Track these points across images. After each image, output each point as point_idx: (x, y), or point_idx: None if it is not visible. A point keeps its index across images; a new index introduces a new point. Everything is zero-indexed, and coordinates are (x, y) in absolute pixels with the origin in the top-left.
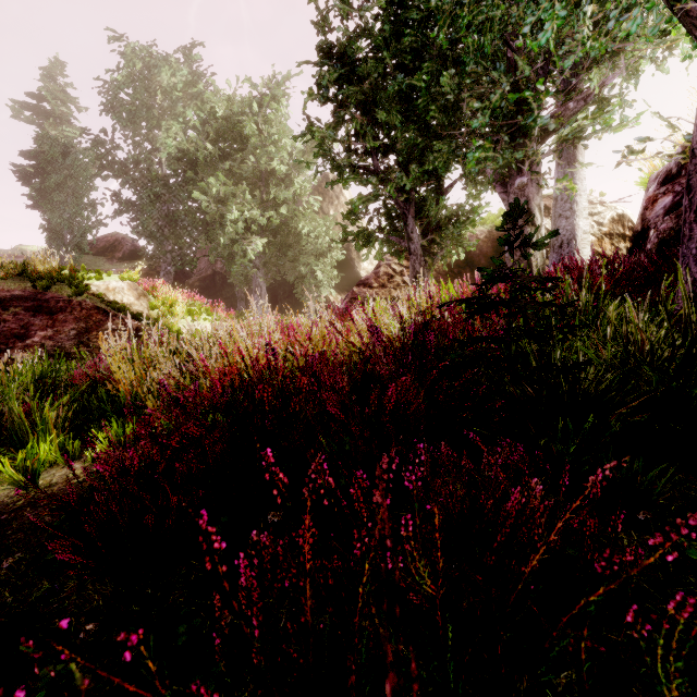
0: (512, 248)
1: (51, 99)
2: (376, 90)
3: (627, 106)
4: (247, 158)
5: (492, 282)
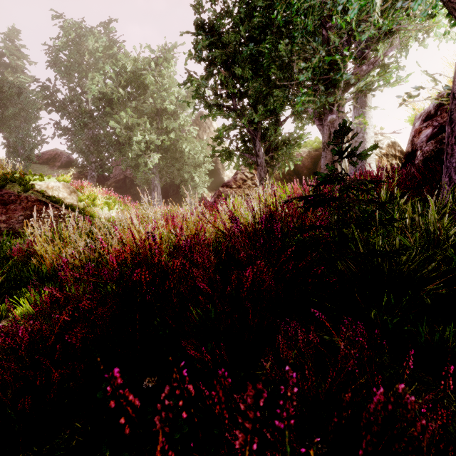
0: (341, 158)
1: (9, 55)
2: (234, 54)
3: (401, 69)
4: (148, 100)
5: (324, 184)
